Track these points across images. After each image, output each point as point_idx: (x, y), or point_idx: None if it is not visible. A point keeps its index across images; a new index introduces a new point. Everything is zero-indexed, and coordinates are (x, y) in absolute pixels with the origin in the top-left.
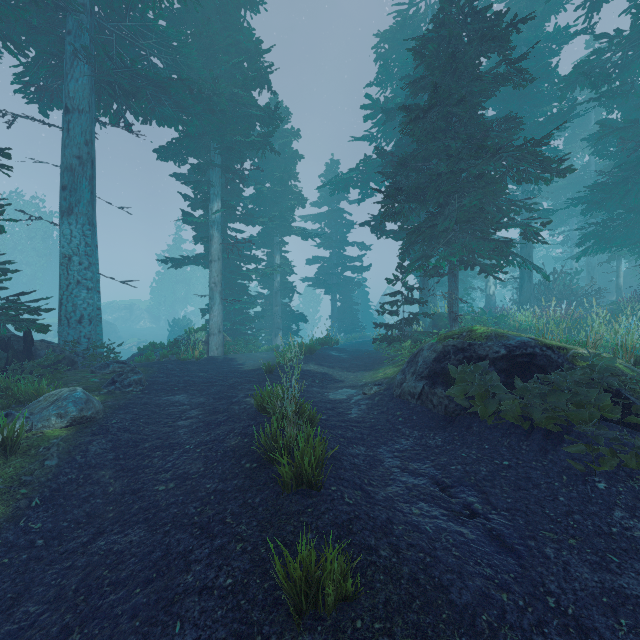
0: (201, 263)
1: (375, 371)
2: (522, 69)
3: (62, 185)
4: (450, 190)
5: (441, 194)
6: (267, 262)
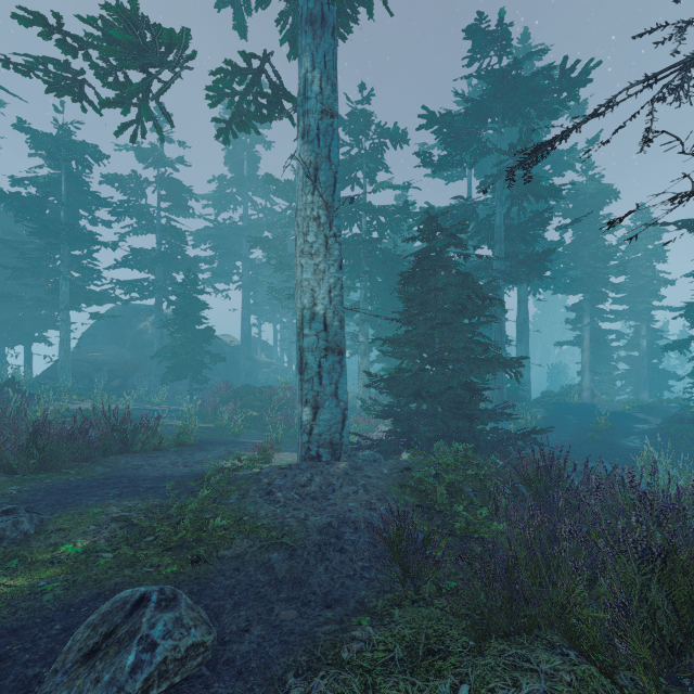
0: (577, 345)
1: None
2: None
3: (518, 331)
4: None
5: None
6: (635, 330)
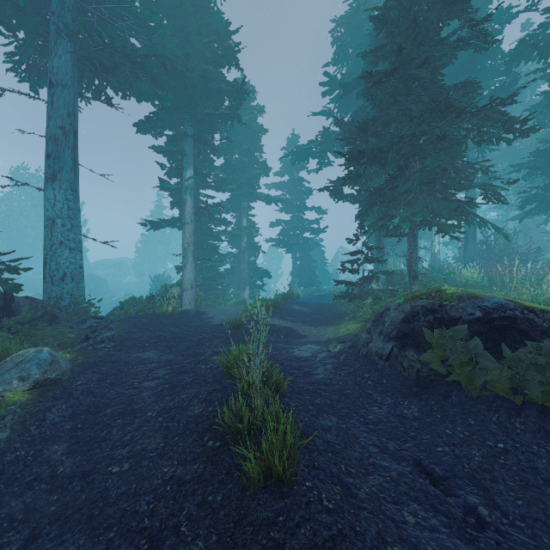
0: (176, 225)
1: (336, 326)
2: (485, 31)
3: (46, 153)
4: (411, 152)
5: (402, 156)
6: (235, 225)
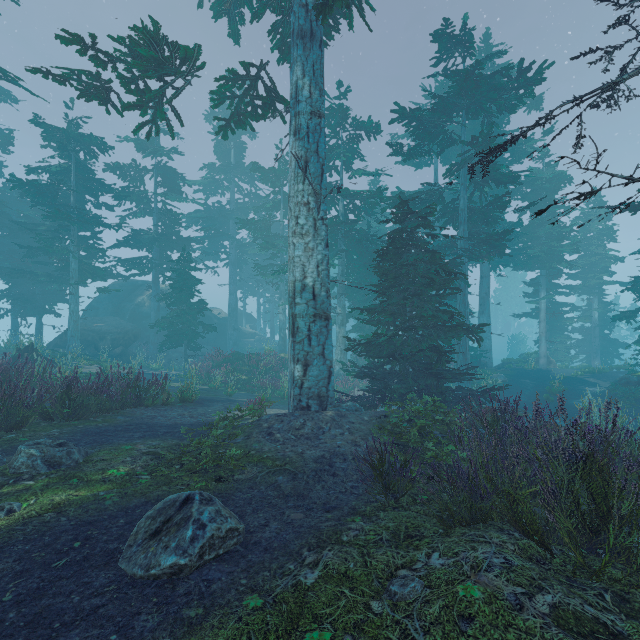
0: (534, 316)
1: None
2: None
3: (480, 304)
4: None
5: None
6: (588, 303)
